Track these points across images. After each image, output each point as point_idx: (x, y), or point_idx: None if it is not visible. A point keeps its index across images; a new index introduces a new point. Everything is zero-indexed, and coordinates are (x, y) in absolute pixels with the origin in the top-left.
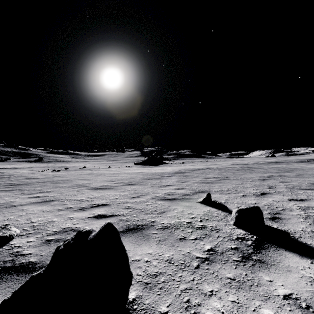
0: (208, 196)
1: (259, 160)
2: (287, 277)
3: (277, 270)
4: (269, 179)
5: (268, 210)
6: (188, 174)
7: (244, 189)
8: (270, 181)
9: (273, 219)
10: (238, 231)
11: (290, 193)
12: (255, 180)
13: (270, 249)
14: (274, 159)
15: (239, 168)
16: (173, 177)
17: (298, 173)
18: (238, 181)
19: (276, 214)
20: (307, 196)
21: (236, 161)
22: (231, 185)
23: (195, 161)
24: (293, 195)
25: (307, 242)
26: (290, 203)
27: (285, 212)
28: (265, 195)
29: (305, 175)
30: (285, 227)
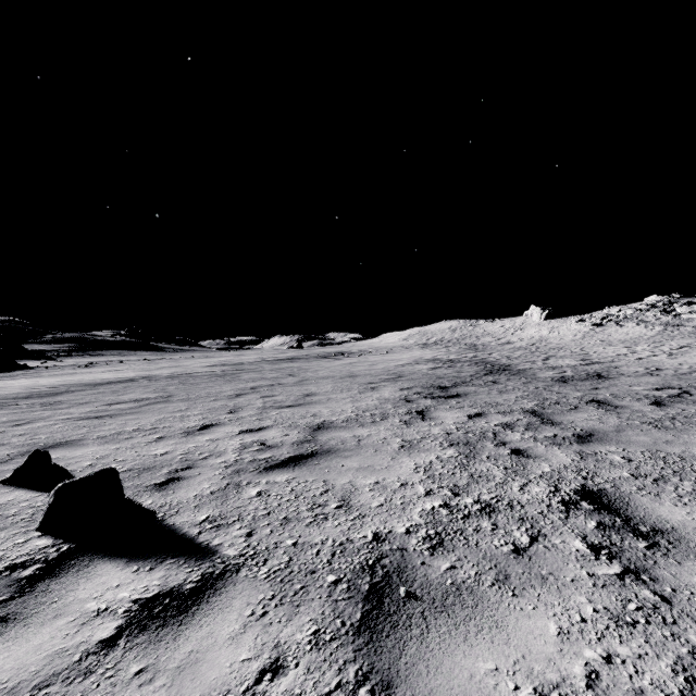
0: (32, 460)
1: (269, 354)
2: (32, 638)
3: (24, 629)
4: (249, 393)
5: (176, 464)
6: (65, 399)
7: (177, 421)
8: (245, 398)
9: (162, 485)
10: (34, 544)
11: (255, 418)
12: (222, 398)
13: (70, 572)
14: (293, 352)
15: (218, 373)
16: (3, 411)
17: (302, 378)
18: (184, 405)
19: (184, 470)
20: (276, 420)
21: (226, 358)
22: (158, 416)
23: (130, 359)
24: (257, 421)
25: (178, 521)
26: (233, 440)
27: (204, 462)
28: (206, 430)
29: (310, 380)
30: (168, 499)
